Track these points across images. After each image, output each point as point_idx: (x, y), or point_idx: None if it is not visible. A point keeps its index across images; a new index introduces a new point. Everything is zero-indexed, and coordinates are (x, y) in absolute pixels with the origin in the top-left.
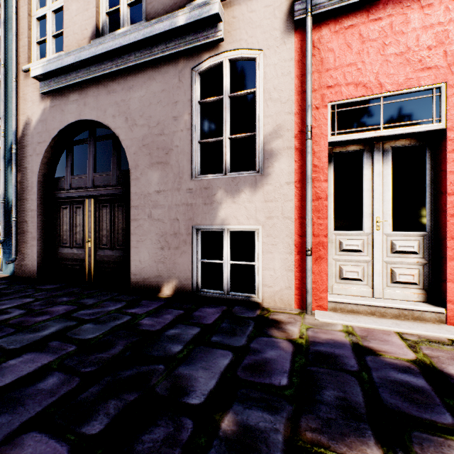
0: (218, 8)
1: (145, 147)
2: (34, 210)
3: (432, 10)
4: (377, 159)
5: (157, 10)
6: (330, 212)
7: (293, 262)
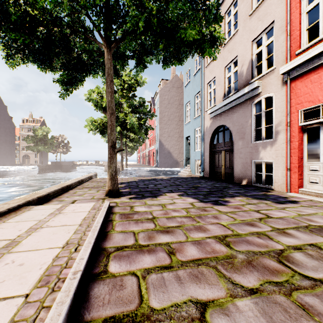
0: (256, 85)
1: (237, 133)
2: (208, 155)
3: None
4: None
5: (241, 85)
6: (305, 153)
7: (285, 174)
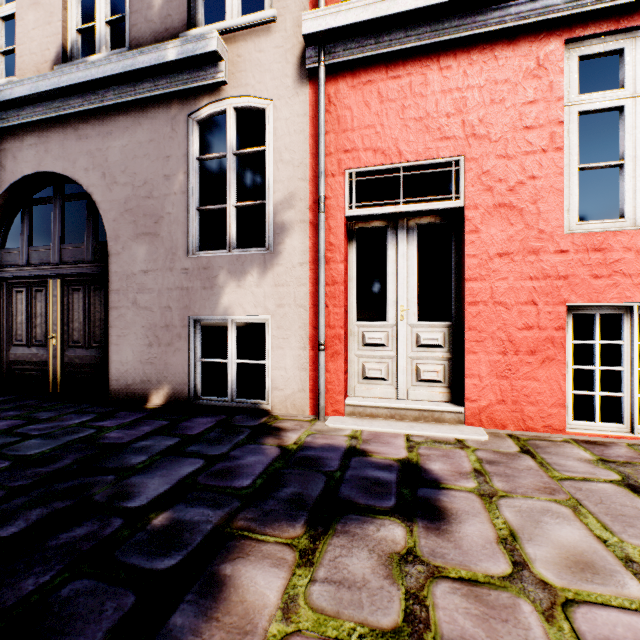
0: (216, 45)
1: (128, 213)
2: None
3: (450, 73)
4: (401, 238)
5: (144, 35)
6: (352, 299)
7: (307, 360)
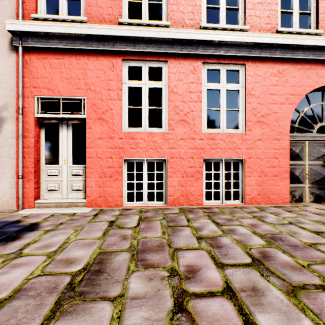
0: None
1: None
2: None
3: (80, 62)
4: (64, 128)
5: None
6: (42, 155)
7: (15, 183)
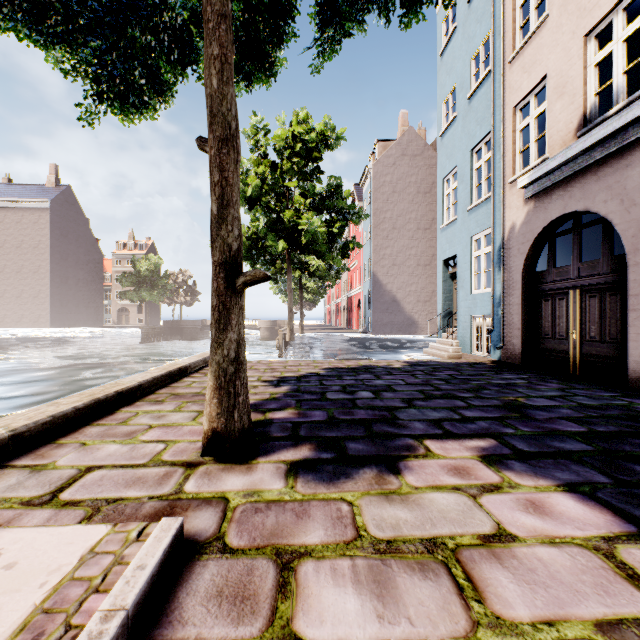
0: None
1: None
2: (517, 304)
3: None
4: None
5: None
6: None
7: None
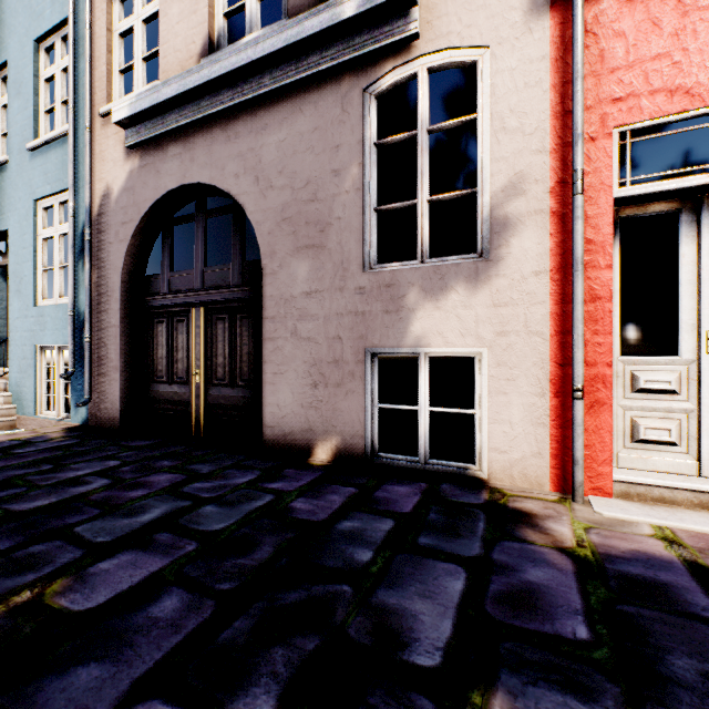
0: None
1: (286, 223)
2: (116, 326)
3: None
4: (708, 226)
5: None
6: (613, 323)
7: (546, 411)
